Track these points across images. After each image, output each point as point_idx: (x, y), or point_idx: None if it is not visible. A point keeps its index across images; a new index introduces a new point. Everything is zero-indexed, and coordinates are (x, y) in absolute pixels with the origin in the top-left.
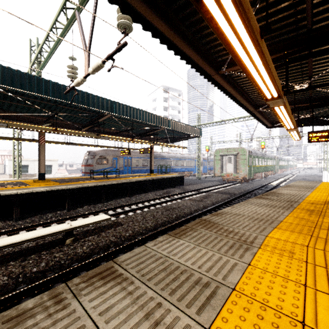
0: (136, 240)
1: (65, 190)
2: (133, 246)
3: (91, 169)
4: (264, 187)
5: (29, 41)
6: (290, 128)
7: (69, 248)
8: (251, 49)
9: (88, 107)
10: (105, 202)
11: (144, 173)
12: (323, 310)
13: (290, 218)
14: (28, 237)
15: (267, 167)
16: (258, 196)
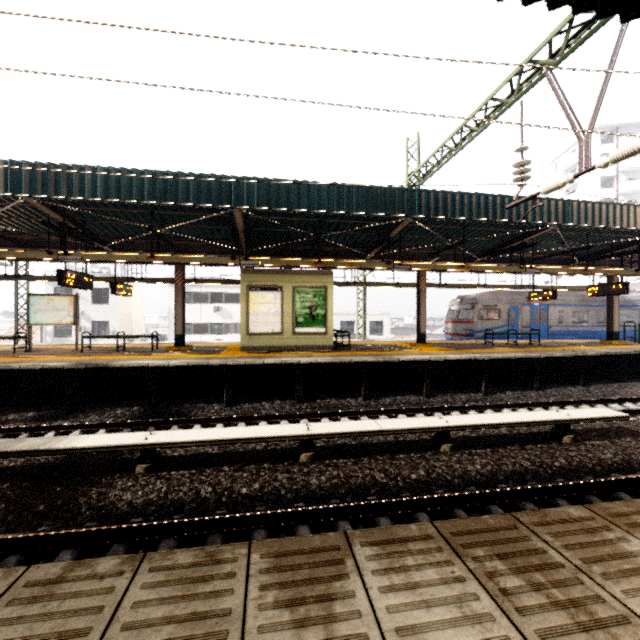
0: None
1: (480, 361)
2: None
3: (469, 328)
4: None
5: (406, 142)
6: None
7: (576, 448)
8: None
9: (543, 223)
10: (538, 390)
11: (578, 339)
12: None
13: None
14: (524, 419)
15: None
16: None
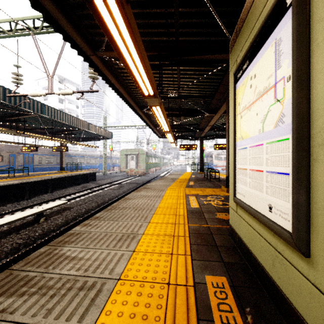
0: (94, 211)
1: None
2: (94, 215)
3: None
4: (156, 178)
5: None
6: (172, 141)
7: (47, 223)
8: (163, 120)
9: (30, 111)
10: (28, 199)
11: (49, 171)
12: (181, 194)
13: (173, 184)
14: (19, 217)
15: (157, 164)
16: (159, 179)
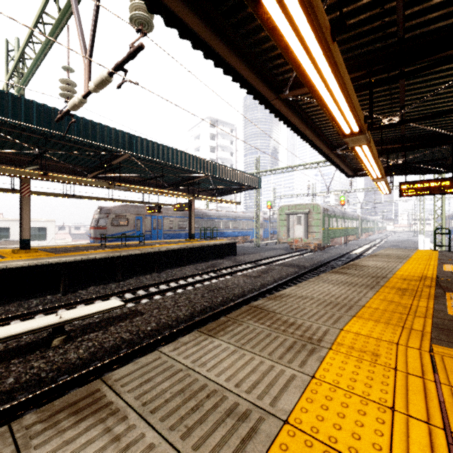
0: (161, 337)
1: (58, 264)
2: (156, 346)
3: (104, 233)
4: (344, 257)
5: (5, 43)
6: (377, 177)
7: (56, 352)
8: (319, 57)
9: (92, 142)
10: (121, 281)
11: (182, 239)
12: (418, 452)
13: (375, 301)
14: None
15: (348, 230)
16: (334, 270)
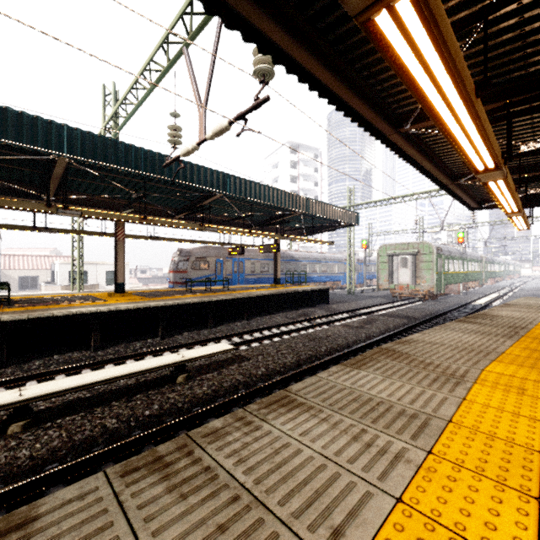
0: (275, 381)
1: (158, 308)
2: (272, 389)
3: (184, 277)
4: (465, 307)
5: (102, 88)
6: (512, 211)
7: (183, 387)
8: (461, 112)
9: (195, 185)
10: (212, 328)
11: (264, 284)
12: None
13: (516, 349)
14: (133, 370)
15: (468, 274)
16: (460, 319)
